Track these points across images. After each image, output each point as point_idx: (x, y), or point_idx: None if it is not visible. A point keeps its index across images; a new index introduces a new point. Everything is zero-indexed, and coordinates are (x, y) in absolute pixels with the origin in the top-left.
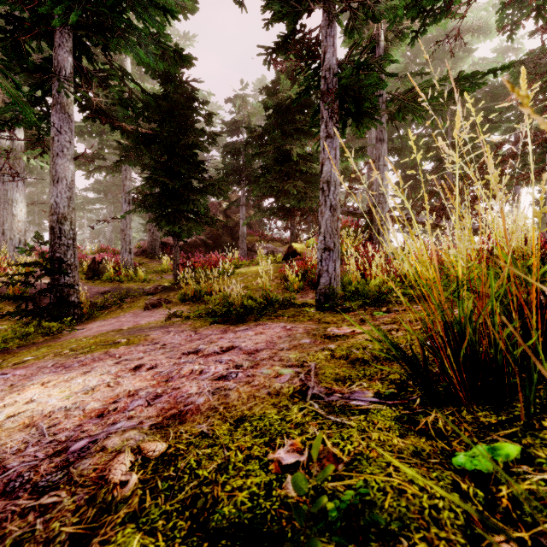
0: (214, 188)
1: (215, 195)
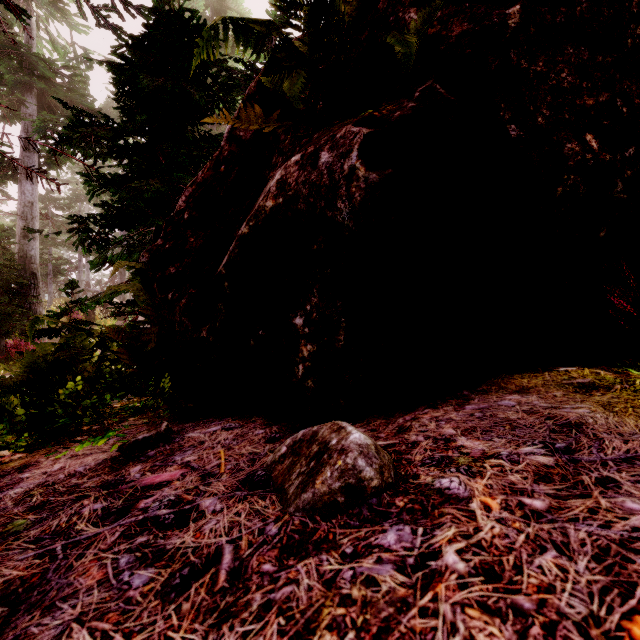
0: None
1: None
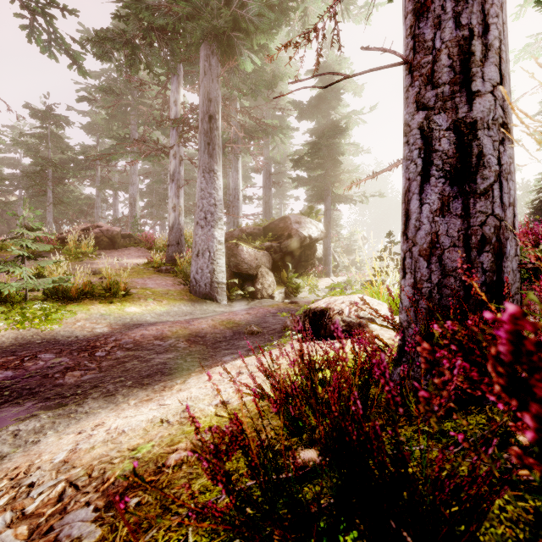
0: (2, 204)
1: (3, 207)
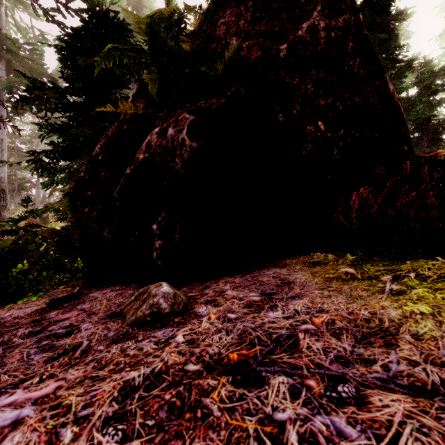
0: None
1: None
